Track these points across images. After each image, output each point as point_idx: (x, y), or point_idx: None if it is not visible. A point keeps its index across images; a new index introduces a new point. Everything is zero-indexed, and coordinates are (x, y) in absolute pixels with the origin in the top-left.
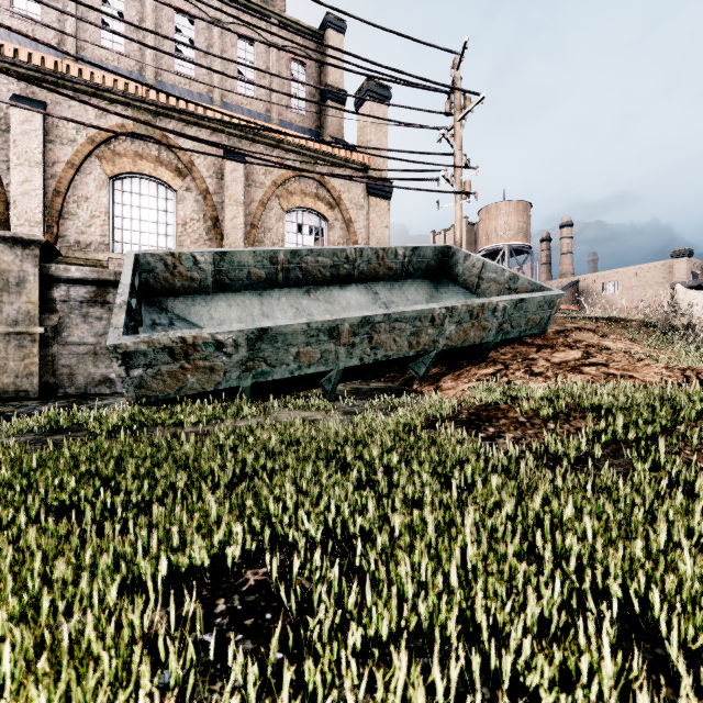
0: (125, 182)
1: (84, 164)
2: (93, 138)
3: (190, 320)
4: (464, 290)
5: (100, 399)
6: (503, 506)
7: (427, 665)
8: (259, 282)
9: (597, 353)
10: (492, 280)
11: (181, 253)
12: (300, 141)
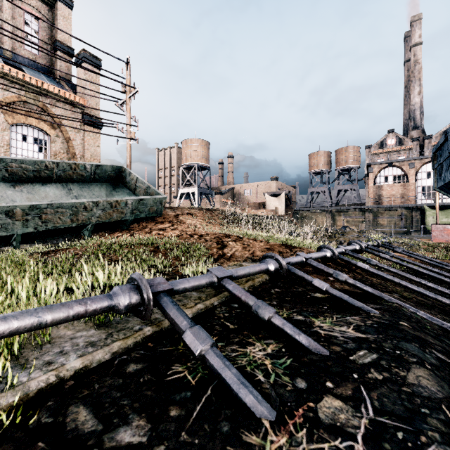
0: None
1: None
2: None
3: None
4: (129, 191)
5: None
6: None
7: None
8: None
9: (177, 225)
10: (141, 187)
11: None
12: (24, 77)
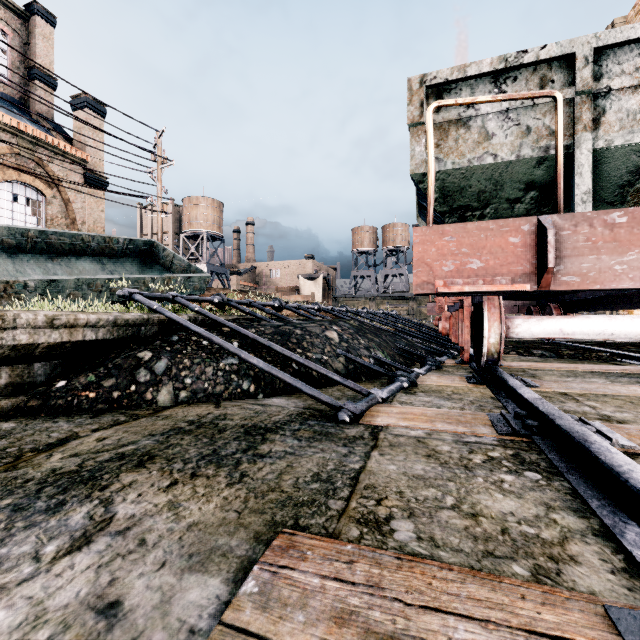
0: None
1: None
2: None
3: None
4: (163, 268)
5: None
6: None
7: None
8: (10, 248)
9: None
10: (179, 265)
11: None
12: (18, 125)
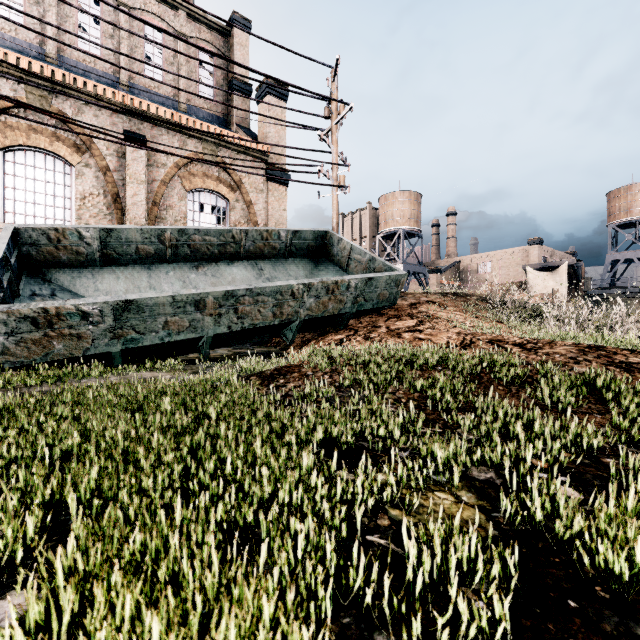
0: (18, 154)
1: None
2: None
3: (75, 291)
4: (338, 268)
5: None
6: (200, 428)
7: (67, 518)
8: (148, 257)
9: (428, 321)
10: (358, 261)
11: (65, 228)
12: (202, 127)
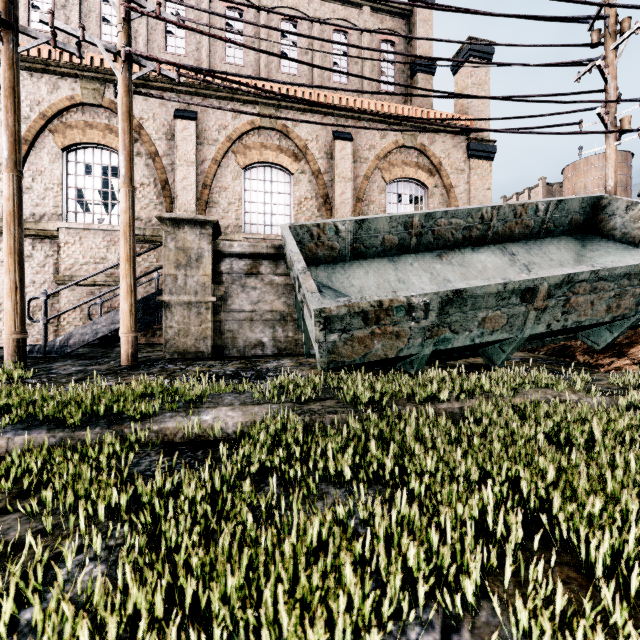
0: (253, 172)
1: (223, 159)
2: (230, 136)
3: (333, 287)
4: (624, 245)
5: (264, 361)
6: None
7: None
8: (391, 249)
9: None
10: None
11: (325, 223)
12: (402, 112)
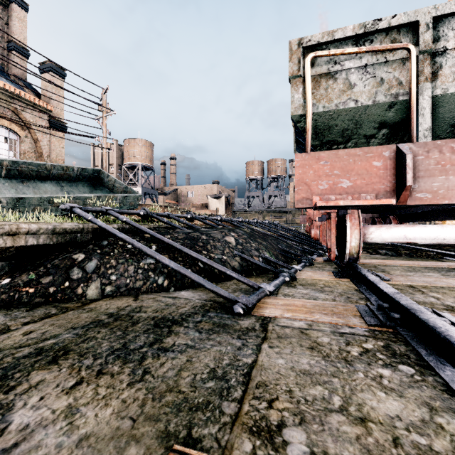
0: None
1: None
2: None
3: None
4: (107, 189)
5: None
6: None
7: None
8: None
9: None
10: (119, 187)
11: None
12: None
